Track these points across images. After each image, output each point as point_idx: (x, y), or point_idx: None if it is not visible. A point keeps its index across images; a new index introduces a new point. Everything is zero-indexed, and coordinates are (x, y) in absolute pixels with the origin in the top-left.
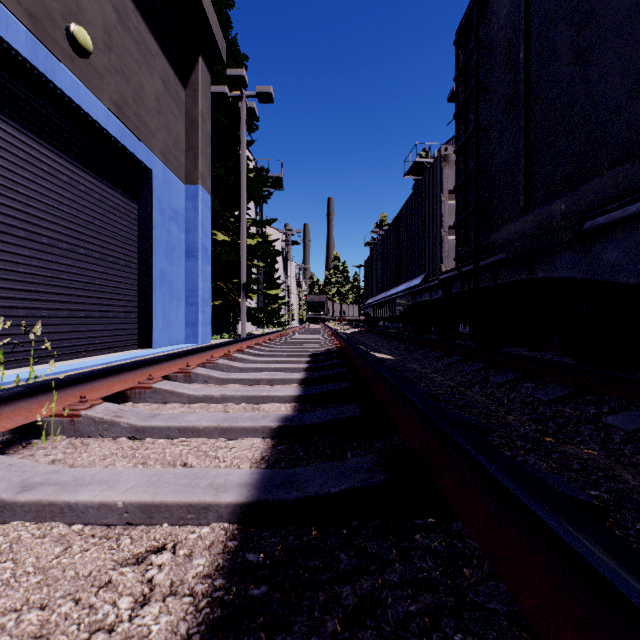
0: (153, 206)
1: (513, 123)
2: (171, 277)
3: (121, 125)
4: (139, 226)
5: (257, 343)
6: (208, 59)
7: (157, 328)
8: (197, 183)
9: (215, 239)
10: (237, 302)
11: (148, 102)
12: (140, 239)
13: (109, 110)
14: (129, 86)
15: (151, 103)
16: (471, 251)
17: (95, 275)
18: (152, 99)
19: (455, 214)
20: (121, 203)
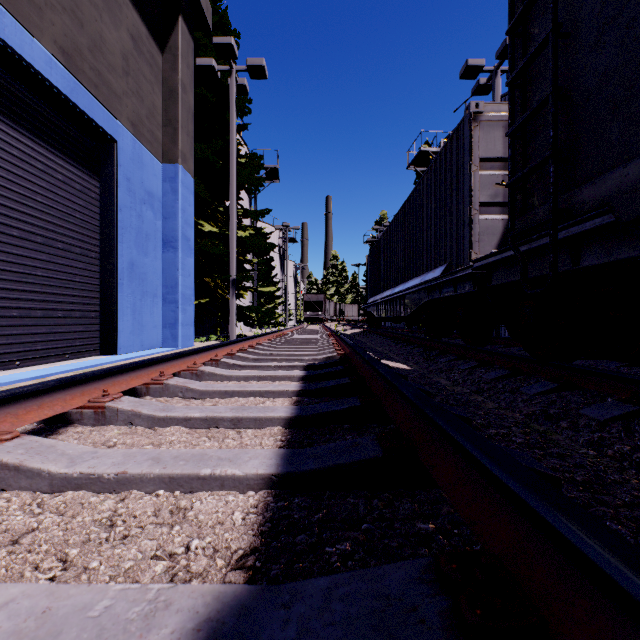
0: (119, 184)
1: (631, 1)
2: (144, 270)
3: (71, 78)
4: (101, 207)
5: (241, 349)
6: (190, 22)
7: (124, 330)
8: (176, 162)
9: (203, 231)
10: (226, 300)
11: (111, 58)
12: (102, 223)
13: (53, 56)
14: (83, 32)
15: (116, 60)
16: (544, 217)
17: (35, 264)
18: (117, 56)
19: (509, 171)
20: (75, 177)
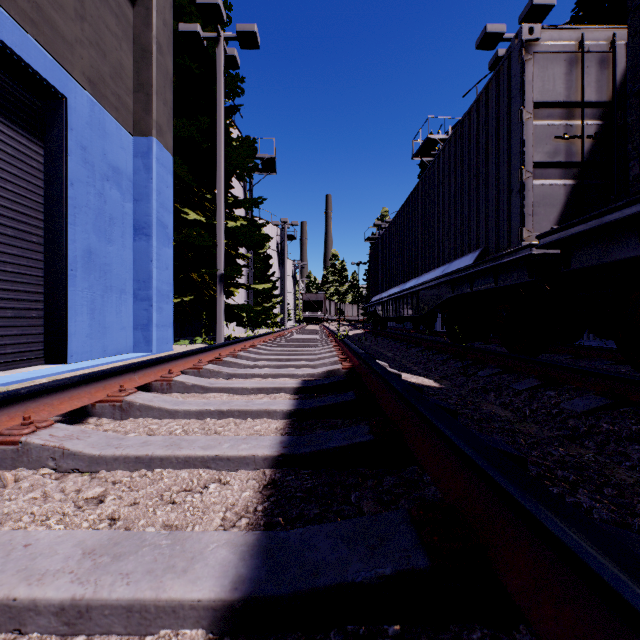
0: (69, 152)
1: None
2: (107, 260)
3: None
4: (46, 180)
5: (217, 357)
6: None
7: (78, 333)
8: (150, 134)
9: (189, 221)
10: (215, 298)
11: None
12: (48, 200)
13: None
14: None
15: None
16: None
17: None
18: None
19: None
20: (5, 138)
